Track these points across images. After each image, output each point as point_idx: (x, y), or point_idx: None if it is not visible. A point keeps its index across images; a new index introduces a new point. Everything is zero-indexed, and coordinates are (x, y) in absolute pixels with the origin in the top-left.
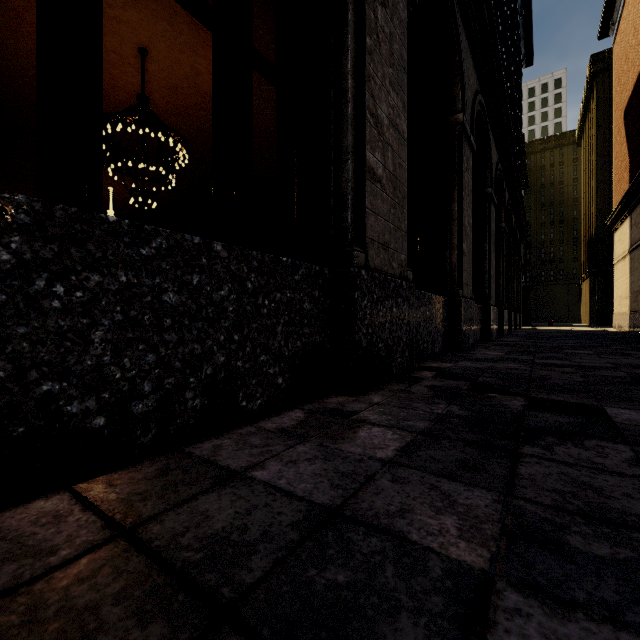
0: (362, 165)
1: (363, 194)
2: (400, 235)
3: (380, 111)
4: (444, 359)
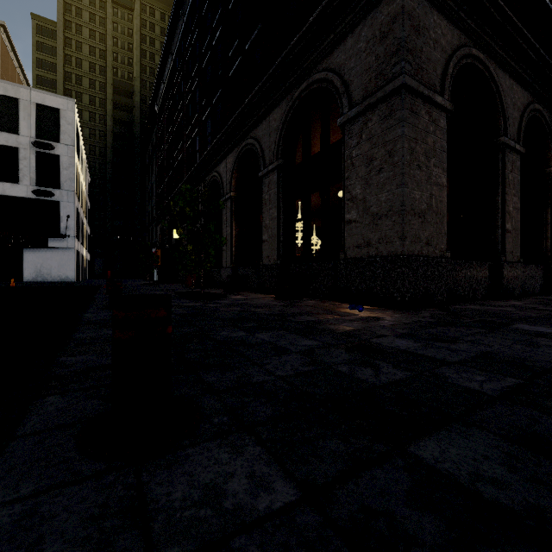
0: (504, 229)
1: (504, 238)
2: (517, 246)
3: (510, 208)
4: (540, 296)
